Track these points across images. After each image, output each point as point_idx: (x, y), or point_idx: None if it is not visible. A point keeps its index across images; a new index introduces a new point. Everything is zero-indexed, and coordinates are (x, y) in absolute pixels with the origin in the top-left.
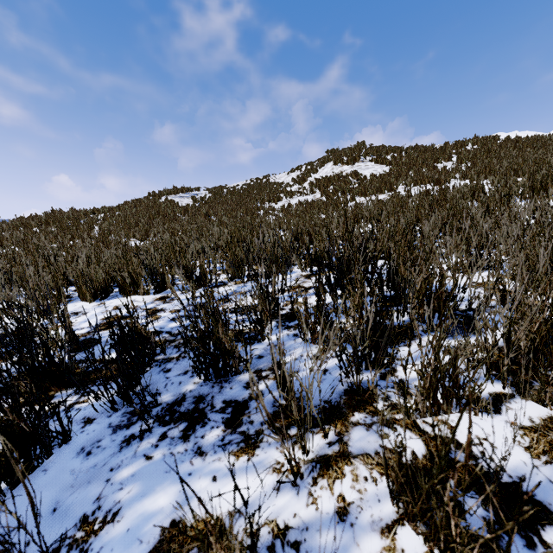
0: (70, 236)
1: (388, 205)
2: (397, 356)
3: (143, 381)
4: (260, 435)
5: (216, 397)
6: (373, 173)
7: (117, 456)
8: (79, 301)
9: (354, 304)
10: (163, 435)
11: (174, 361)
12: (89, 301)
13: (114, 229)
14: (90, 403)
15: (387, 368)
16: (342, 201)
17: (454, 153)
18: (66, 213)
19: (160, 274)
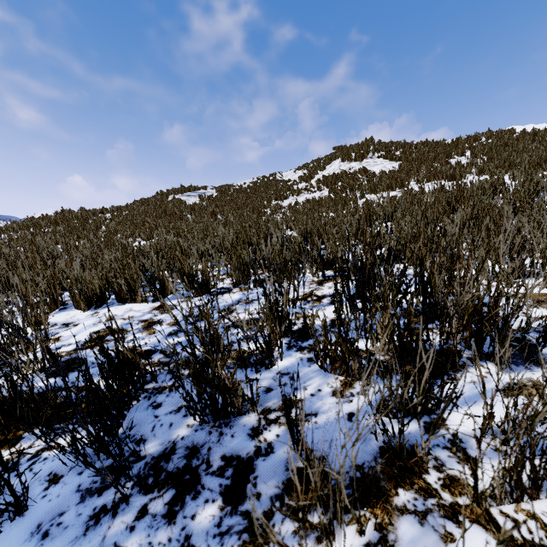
0: (75, 236)
1: (402, 202)
2: (443, 396)
3: (127, 420)
4: (270, 521)
5: (213, 449)
6: (382, 169)
7: (80, 543)
8: (73, 310)
9: (383, 325)
10: (143, 510)
11: (166, 392)
12: (83, 309)
13: (120, 229)
14: (56, 457)
15: (432, 415)
16: (351, 199)
17: (467, 147)
18: (75, 213)
19: (159, 280)
